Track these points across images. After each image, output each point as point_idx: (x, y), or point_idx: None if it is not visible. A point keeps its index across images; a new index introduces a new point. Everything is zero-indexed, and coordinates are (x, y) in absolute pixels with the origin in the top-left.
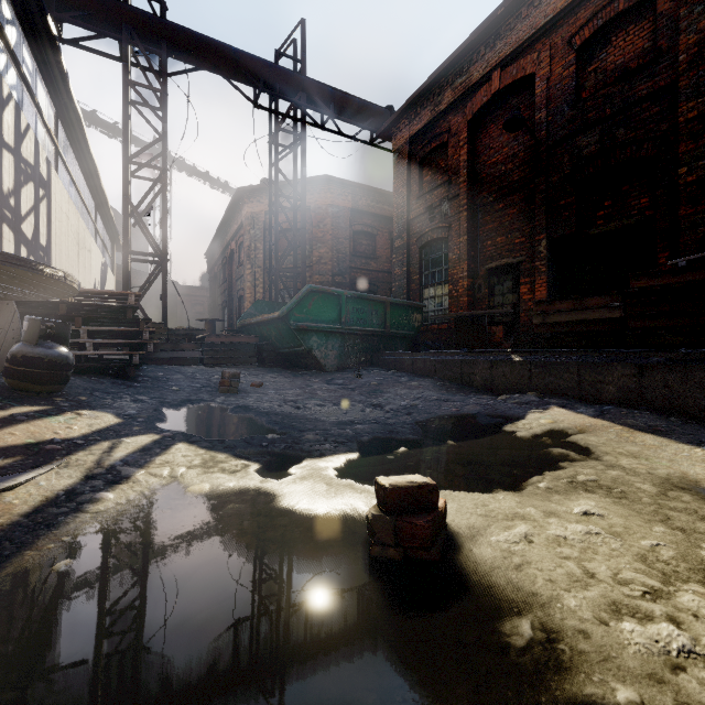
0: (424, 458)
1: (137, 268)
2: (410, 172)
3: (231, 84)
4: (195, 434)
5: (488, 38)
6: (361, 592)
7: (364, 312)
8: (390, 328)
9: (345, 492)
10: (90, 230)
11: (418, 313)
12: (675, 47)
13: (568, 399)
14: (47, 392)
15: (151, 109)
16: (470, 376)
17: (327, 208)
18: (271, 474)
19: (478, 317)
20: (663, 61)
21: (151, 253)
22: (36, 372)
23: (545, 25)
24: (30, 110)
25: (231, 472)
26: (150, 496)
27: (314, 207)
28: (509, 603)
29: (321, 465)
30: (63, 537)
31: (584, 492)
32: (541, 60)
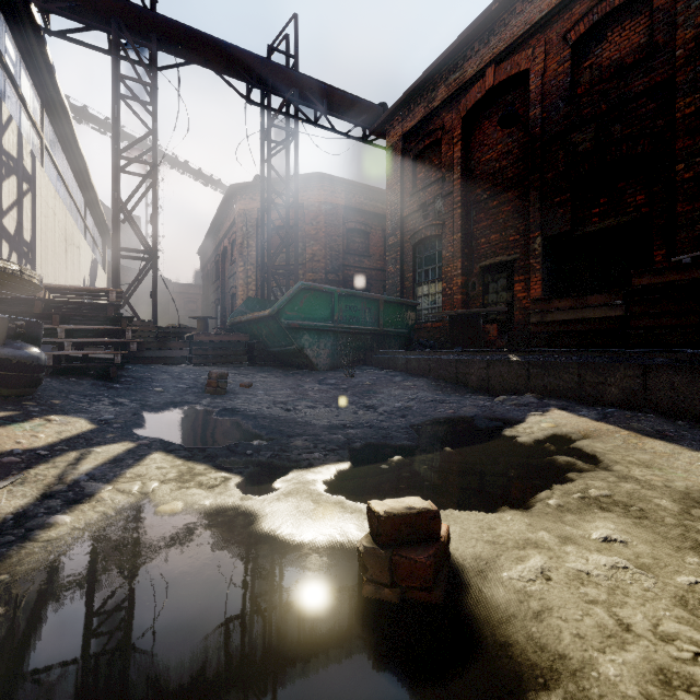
0: (421, 468)
1: (129, 265)
2: (403, 169)
3: (223, 79)
4: (175, 441)
5: (482, 33)
6: (351, 649)
7: (357, 310)
8: (383, 327)
9: (334, 512)
10: (80, 227)
11: (411, 311)
12: (672, 43)
13: (568, 400)
14: (16, 396)
15: (140, 103)
16: (466, 376)
17: (320, 206)
18: (254, 488)
19: (473, 315)
20: (660, 56)
21: (140, 250)
22: (3, 375)
23: (540, 21)
24: (13, 102)
25: (209, 486)
26: (114, 517)
27: (307, 204)
28: (532, 669)
29: (308, 477)
30: (0, 574)
31: (599, 511)
32: (536, 55)
